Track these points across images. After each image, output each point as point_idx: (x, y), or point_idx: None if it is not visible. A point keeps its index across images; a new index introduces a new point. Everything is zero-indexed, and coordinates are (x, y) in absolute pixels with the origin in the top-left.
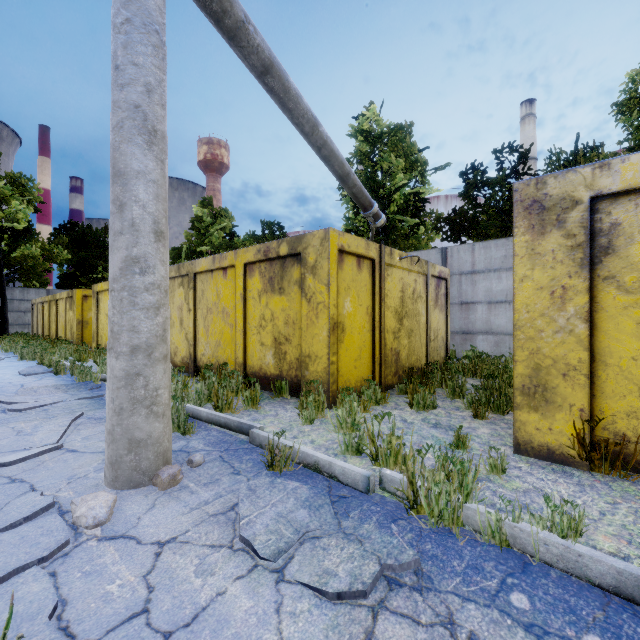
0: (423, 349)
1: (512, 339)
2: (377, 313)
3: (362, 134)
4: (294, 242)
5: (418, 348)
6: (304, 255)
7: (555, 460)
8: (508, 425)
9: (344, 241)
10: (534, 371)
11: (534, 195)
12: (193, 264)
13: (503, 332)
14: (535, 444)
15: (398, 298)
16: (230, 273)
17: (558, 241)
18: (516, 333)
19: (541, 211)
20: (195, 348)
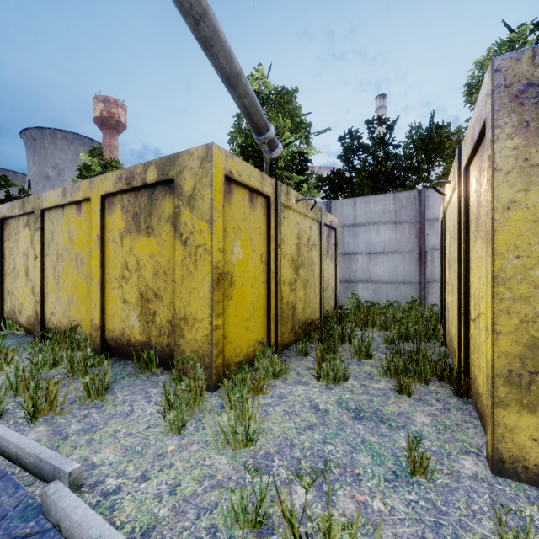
0: (317, 300)
1: (389, 287)
2: (273, 261)
3: None
4: (165, 164)
5: (313, 299)
6: (178, 181)
7: None
8: (442, 403)
9: (233, 166)
10: (529, 349)
11: (529, 75)
12: (39, 198)
13: (381, 280)
14: (531, 463)
15: (294, 245)
16: (85, 209)
17: None
18: (498, 289)
19: None
20: (43, 305)
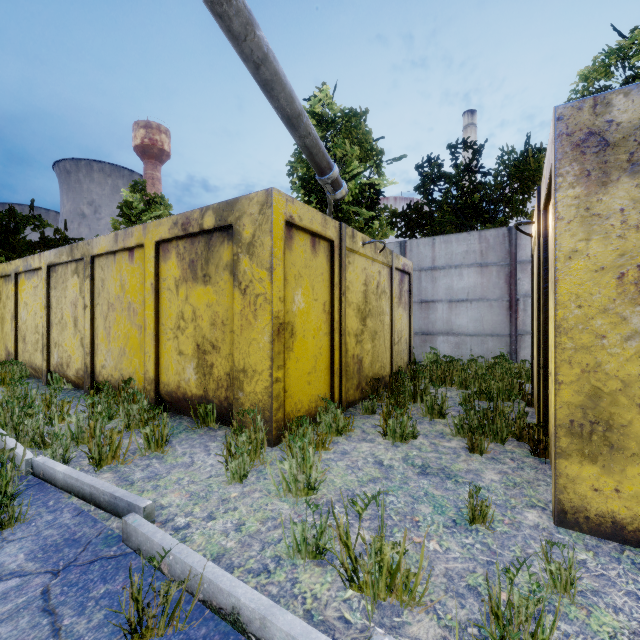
0: (387, 354)
1: (473, 340)
2: (336, 311)
3: (314, 117)
4: (223, 210)
5: (382, 353)
6: (237, 227)
7: (626, 540)
8: (517, 462)
9: (294, 210)
10: (590, 399)
11: (590, 124)
12: (89, 244)
13: (464, 333)
14: (592, 513)
15: (361, 292)
16: (138, 255)
17: (631, 194)
18: (560, 339)
19: (602, 148)
20: (93, 358)
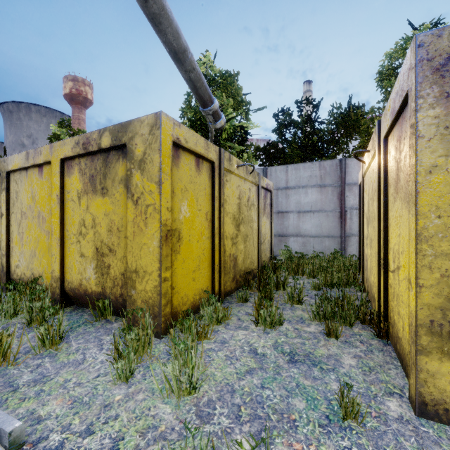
0: (255, 252)
1: (315, 240)
2: (217, 219)
3: None
4: (118, 131)
5: (252, 251)
6: (130, 146)
7: None
8: (366, 345)
9: (180, 133)
10: (449, 301)
11: (449, 50)
12: (5, 161)
13: (309, 235)
14: None
15: (236, 204)
16: (46, 171)
17: None
18: (421, 246)
19: None
20: (8, 258)
